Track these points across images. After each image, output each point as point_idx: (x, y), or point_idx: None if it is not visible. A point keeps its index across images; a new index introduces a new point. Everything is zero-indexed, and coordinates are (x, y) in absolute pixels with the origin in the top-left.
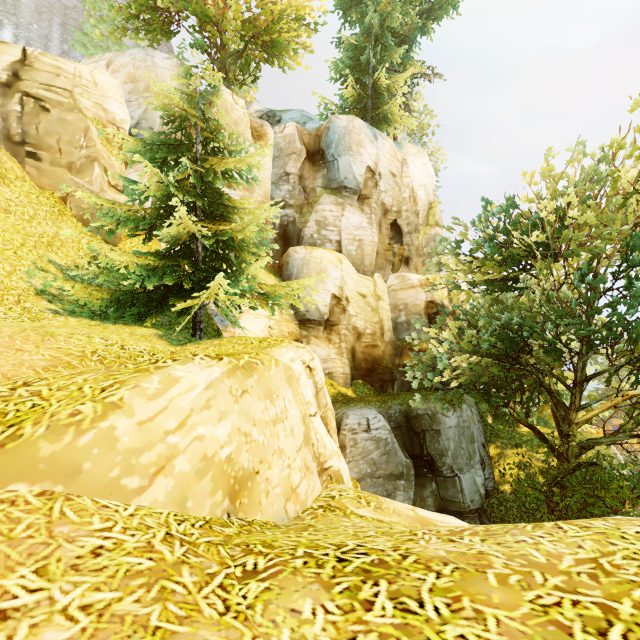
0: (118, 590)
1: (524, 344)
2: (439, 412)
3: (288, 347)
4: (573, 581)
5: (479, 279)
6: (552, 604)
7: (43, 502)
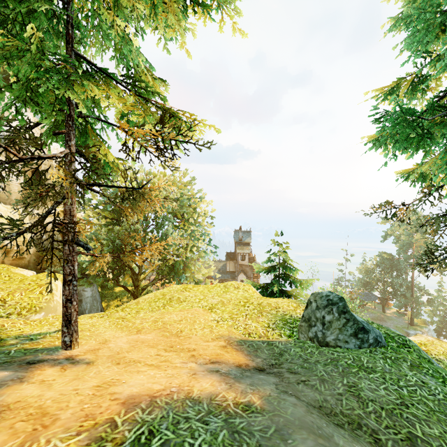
0: (90, 319)
1: (120, 248)
2: (81, 290)
3: (17, 270)
4: (152, 298)
5: (104, 222)
6: (150, 300)
7: (58, 316)
